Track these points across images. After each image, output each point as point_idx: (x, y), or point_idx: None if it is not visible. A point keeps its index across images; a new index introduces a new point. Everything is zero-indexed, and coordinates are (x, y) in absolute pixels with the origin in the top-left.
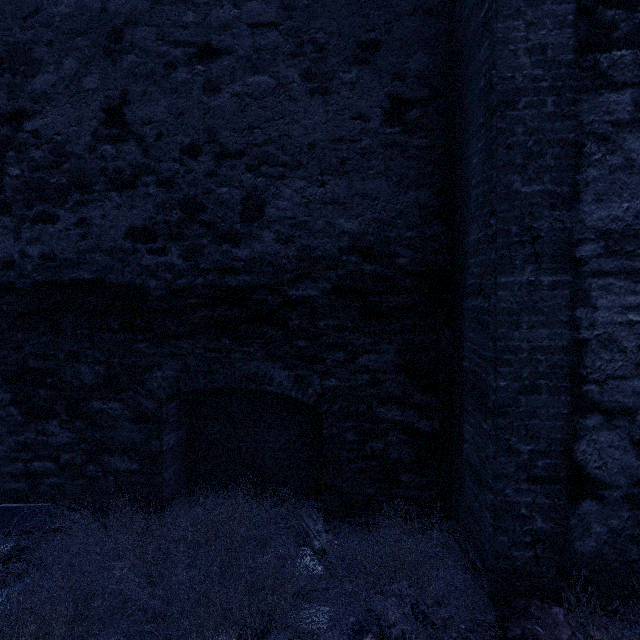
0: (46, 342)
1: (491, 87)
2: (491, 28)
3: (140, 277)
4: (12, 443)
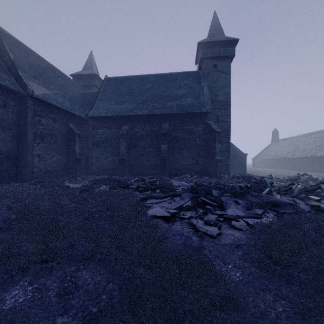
0: None
1: (27, 141)
2: (27, 136)
3: None
4: None
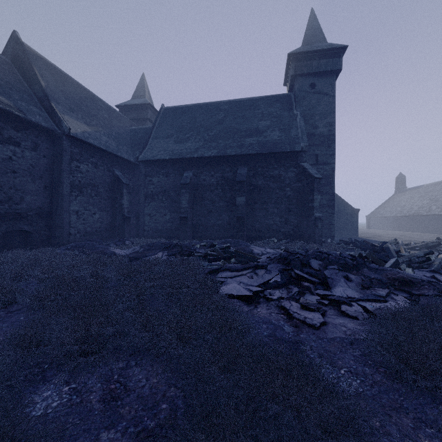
0: None
1: (62, 194)
2: (62, 187)
3: None
4: None
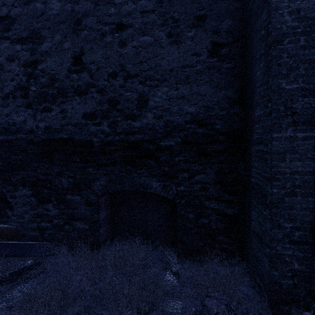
0: (47, 167)
1: (268, 34)
2: (268, 2)
3: (89, 136)
4: (32, 214)
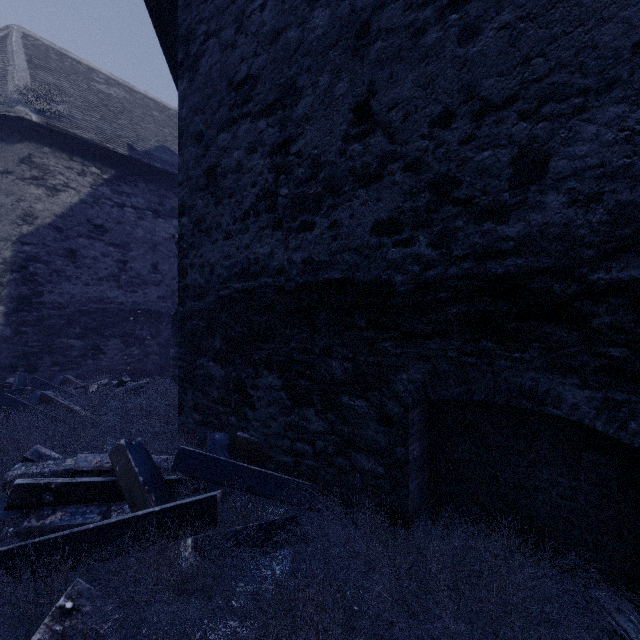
0: (306, 338)
1: None
2: None
3: (385, 272)
4: (282, 422)
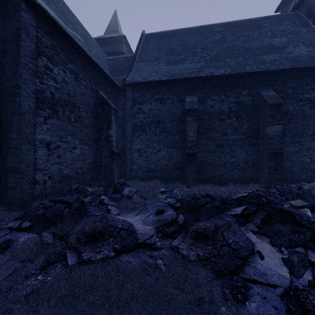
0: None
1: (20, 108)
2: (20, 97)
3: None
4: None
